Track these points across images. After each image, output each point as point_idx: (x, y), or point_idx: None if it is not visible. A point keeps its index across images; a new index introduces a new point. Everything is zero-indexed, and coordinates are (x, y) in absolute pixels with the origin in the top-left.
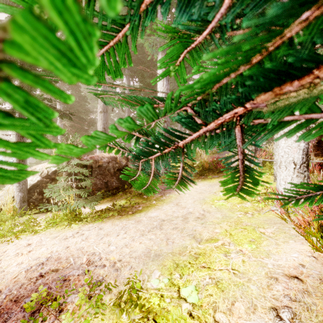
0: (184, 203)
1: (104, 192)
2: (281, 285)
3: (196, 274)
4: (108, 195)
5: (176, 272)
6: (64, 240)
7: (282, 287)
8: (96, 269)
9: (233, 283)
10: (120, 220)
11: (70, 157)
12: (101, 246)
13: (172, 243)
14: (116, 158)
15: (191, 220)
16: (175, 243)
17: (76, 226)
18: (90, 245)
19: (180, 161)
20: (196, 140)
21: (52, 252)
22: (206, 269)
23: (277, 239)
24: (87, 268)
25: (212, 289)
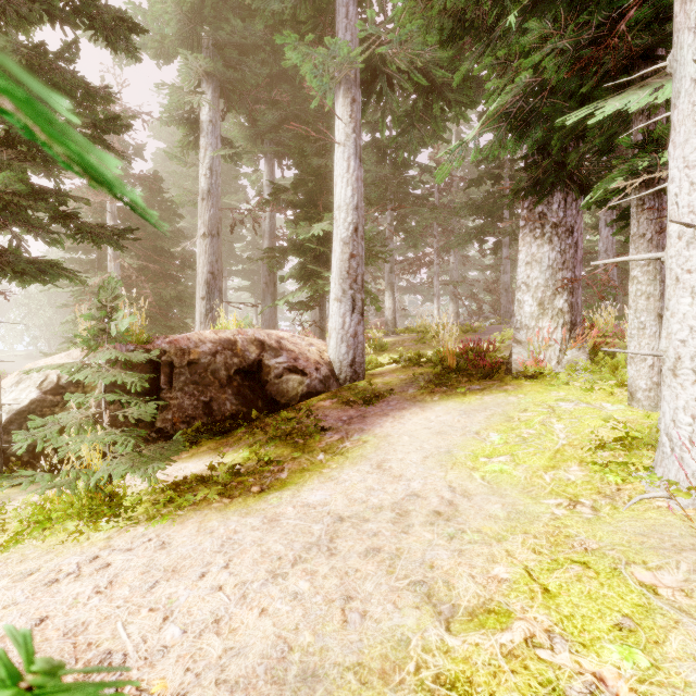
0: (399, 464)
1: (201, 427)
2: None
3: None
4: (210, 435)
5: None
6: (47, 588)
7: None
8: None
9: None
10: (223, 516)
11: (96, 343)
12: (140, 621)
13: (362, 617)
14: (234, 342)
15: (418, 524)
16: (371, 618)
17: (102, 535)
18: (111, 613)
19: None
20: None
21: None
22: None
23: None
24: None
25: None
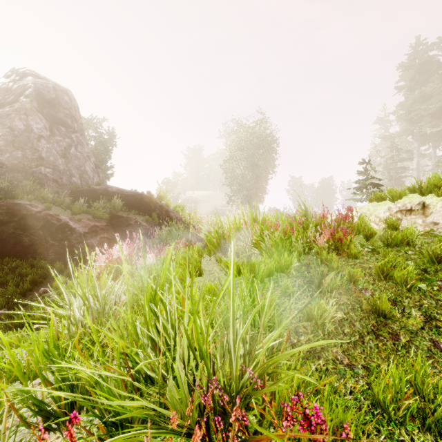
0: None
1: None
2: None
3: None
4: None
5: None
6: None
7: None
8: None
9: None
10: None
11: None
12: None
13: None
14: None
15: None
16: None
17: None
18: None
19: None
20: None
21: None
22: None
23: None
24: None
25: None
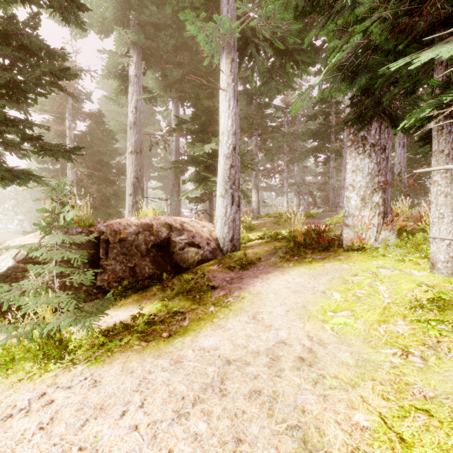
0: (269, 316)
1: (128, 285)
2: None
3: None
4: (134, 291)
5: None
6: (2, 423)
7: None
8: None
9: None
10: (141, 357)
11: (50, 229)
12: None
13: None
14: (151, 226)
15: (288, 369)
16: None
17: (51, 373)
18: (48, 451)
19: None
20: None
21: None
22: None
23: None
24: None
25: None
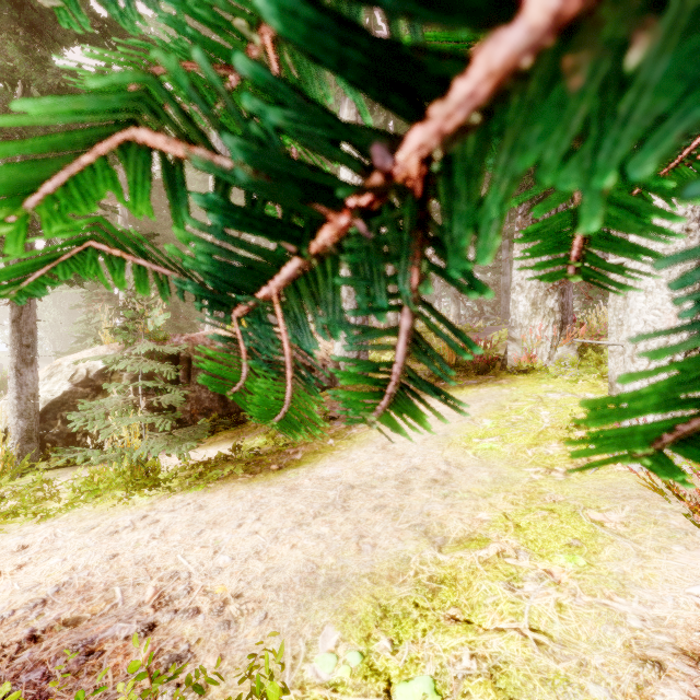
0: (402, 445)
1: (217, 418)
2: (677, 689)
3: (434, 641)
4: (226, 425)
5: (383, 634)
6: (110, 537)
7: (681, 696)
8: (175, 622)
9: (540, 677)
10: (249, 486)
11: (134, 337)
12: (195, 553)
13: (373, 547)
14: None
15: (418, 488)
16: (380, 547)
17: (145, 501)
18: (170, 550)
19: (400, 295)
20: (530, 77)
21: (75, 568)
22: (461, 626)
23: (639, 543)
24: (153, 617)
25: (480, 693)
